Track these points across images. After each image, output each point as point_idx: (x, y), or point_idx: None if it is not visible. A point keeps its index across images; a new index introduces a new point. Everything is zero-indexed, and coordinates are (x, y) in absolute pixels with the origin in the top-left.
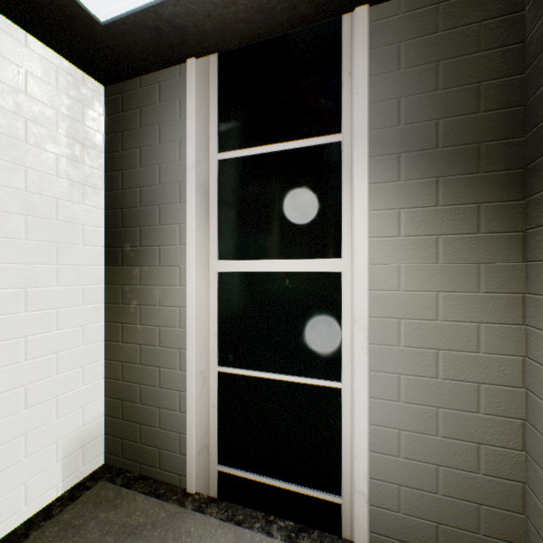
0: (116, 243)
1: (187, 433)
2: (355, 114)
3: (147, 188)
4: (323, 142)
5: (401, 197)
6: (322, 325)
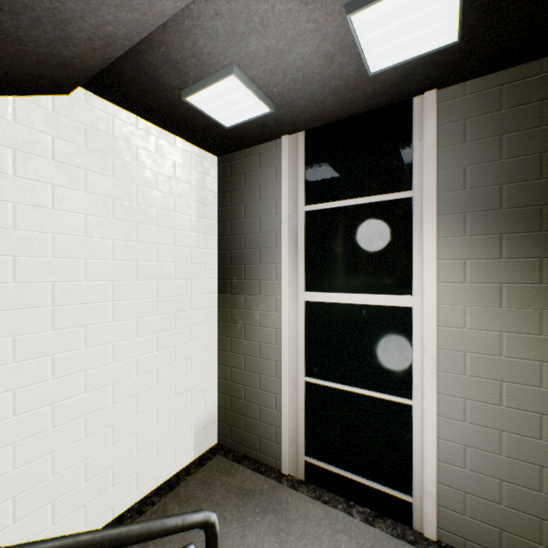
0: (226, 276)
1: (281, 427)
2: (424, 180)
3: (250, 235)
4: (396, 198)
5: (467, 249)
6: (395, 350)
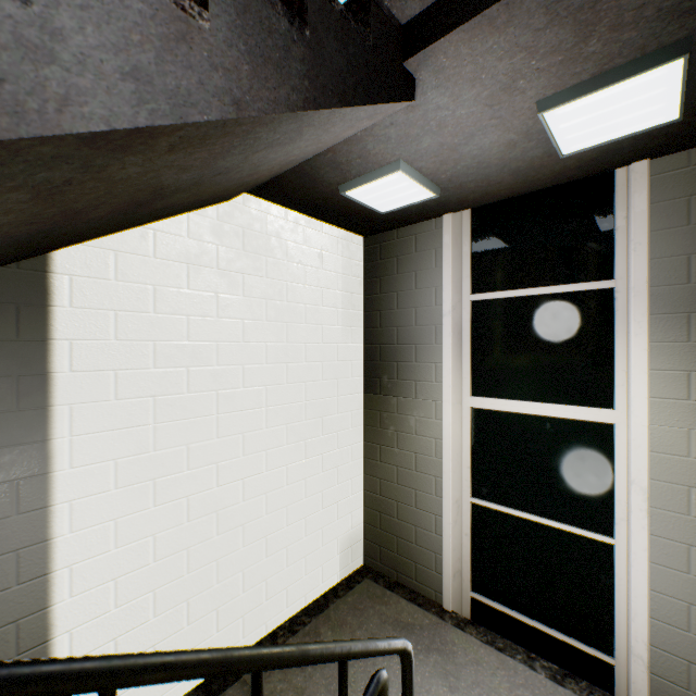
0: (374, 374)
1: (443, 555)
2: (631, 270)
3: (403, 328)
4: (591, 288)
5: (691, 359)
6: (590, 475)
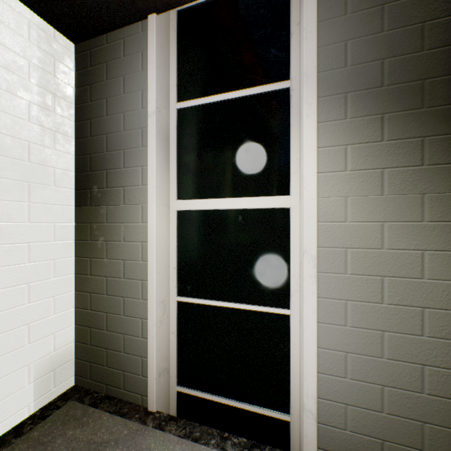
0: (85, 186)
1: (148, 357)
2: (304, 57)
3: (112, 135)
4: (273, 89)
5: (348, 134)
6: (273, 257)
